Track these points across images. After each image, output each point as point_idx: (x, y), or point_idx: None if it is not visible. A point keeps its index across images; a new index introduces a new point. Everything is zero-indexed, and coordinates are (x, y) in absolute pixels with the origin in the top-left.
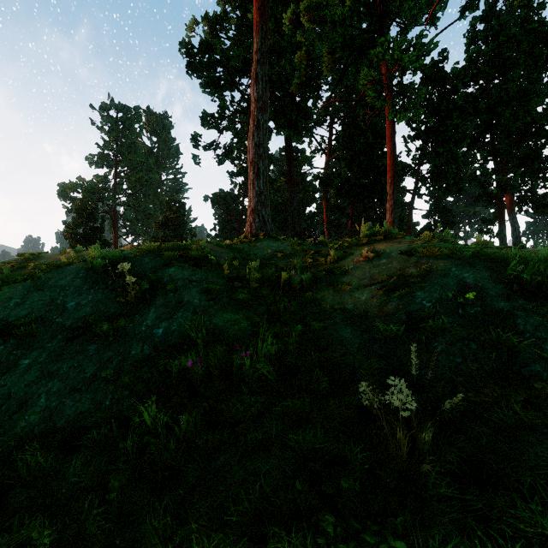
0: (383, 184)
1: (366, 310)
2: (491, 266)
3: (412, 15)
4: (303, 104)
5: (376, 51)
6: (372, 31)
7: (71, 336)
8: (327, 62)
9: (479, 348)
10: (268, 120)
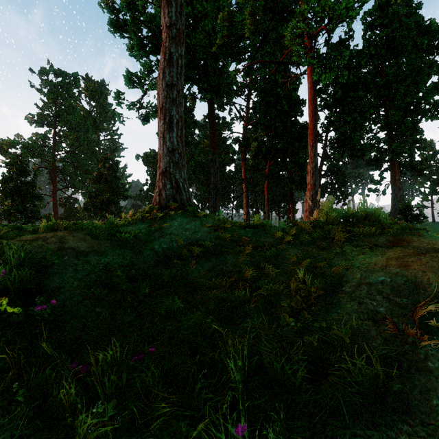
0: (296, 148)
1: None
2: None
3: None
4: (225, 68)
5: (301, 9)
6: None
7: None
8: (249, 25)
9: None
10: (192, 84)
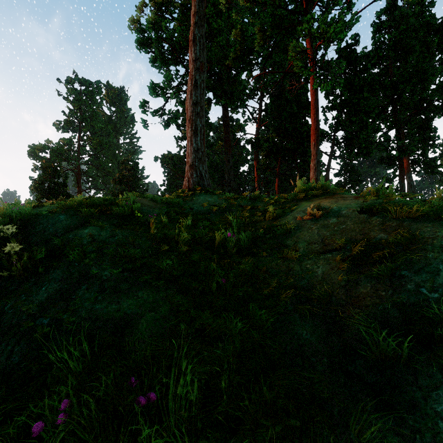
0: (305, 147)
1: (328, 292)
2: None
3: None
4: (238, 76)
5: (302, 27)
6: (298, 12)
7: None
8: (259, 39)
9: None
10: (208, 91)
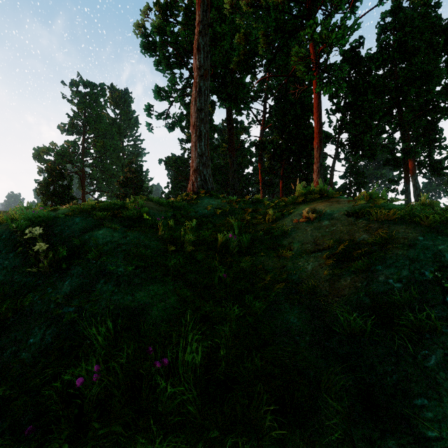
0: (309, 150)
1: (315, 285)
2: None
3: None
4: (242, 80)
5: (305, 32)
6: (301, 16)
7: None
8: (262, 43)
9: None
10: (212, 94)
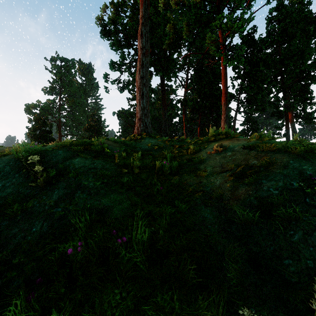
0: (218, 105)
1: (221, 193)
2: None
3: (238, 0)
4: (171, 56)
5: (216, 23)
6: (213, 12)
7: None
8: (186, 31)
9: None
10: (150, 66)
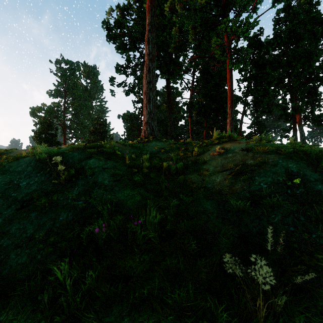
0: (224, 108)
1: (221, 189)
2: (306, 159)
3: (243, 5)
4: (177, 59)
5: (221, 27)
6: (219, 15)
7: (21, 206)
8: (191, 34)
9: (307, 219)
10: (156, 69)
